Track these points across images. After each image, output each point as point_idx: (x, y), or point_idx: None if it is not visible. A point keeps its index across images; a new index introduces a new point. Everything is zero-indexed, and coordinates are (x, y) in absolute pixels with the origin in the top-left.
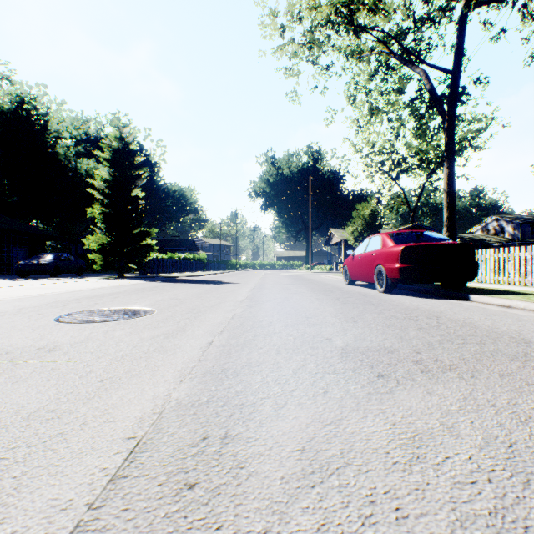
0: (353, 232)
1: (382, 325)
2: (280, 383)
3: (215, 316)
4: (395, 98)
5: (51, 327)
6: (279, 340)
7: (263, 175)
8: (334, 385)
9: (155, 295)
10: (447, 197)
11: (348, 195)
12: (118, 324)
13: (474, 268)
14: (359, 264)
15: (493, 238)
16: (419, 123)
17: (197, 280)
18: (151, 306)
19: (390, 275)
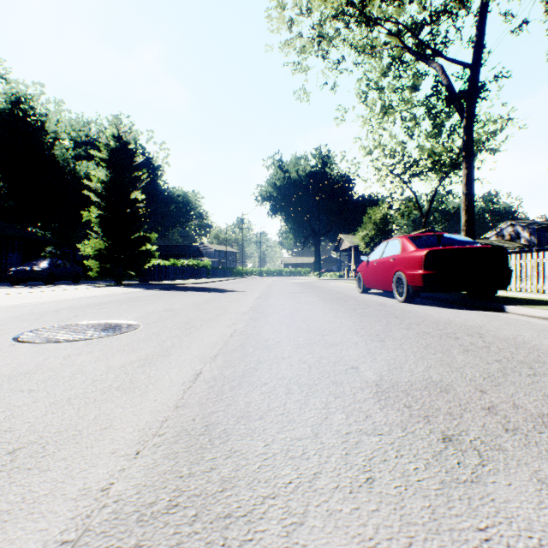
0: (364, 237)
1: (417, 346)
2: (294, 457)
3: (211, 333)
4: (410, 95)
5: (1, 349)
6: (290, 370)
7: (270, 179)
8: (380, 461)
9: (148, 306)
10: (466, 199)
11: (358, 200)
12: (88, 345)
13: (507, 275)
14: (374, 271)
15: (508, 244)
16: (434, 122)
17: (199, 288)
18: (138, 319)
19: (411, 283)
